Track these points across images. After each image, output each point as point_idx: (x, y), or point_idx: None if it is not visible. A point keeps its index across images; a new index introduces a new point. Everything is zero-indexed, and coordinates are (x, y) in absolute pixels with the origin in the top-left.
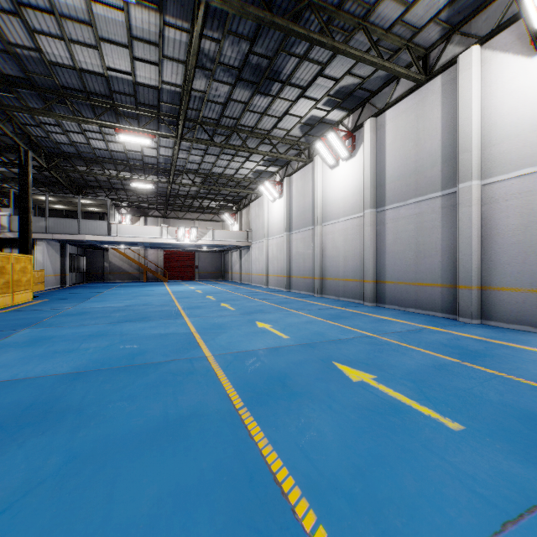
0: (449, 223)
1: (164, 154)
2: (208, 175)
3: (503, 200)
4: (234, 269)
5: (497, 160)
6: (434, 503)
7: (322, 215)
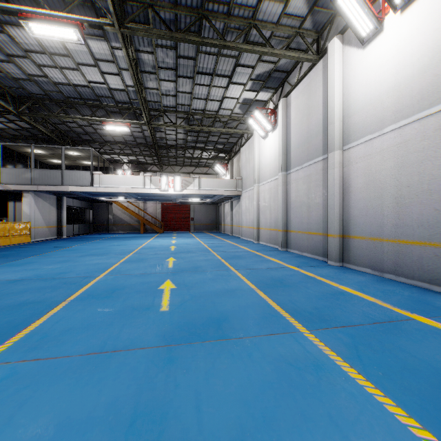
0: None
1: (132, 84)
2: (189, 114)
3: None
4: (226, 221)
5: None
6: None
7: (343, 133)
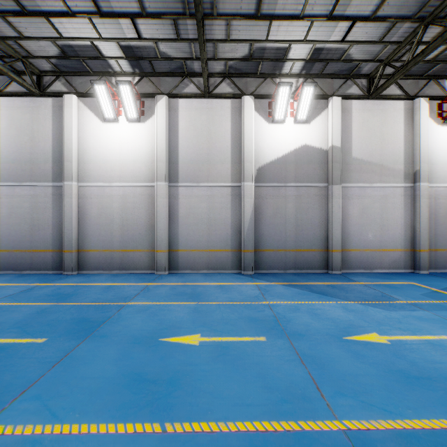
0: (58, 206)
1: None
2: None
3: (90, 198)
4: None
5: (87, 173)
6: (22, 377)
7: None
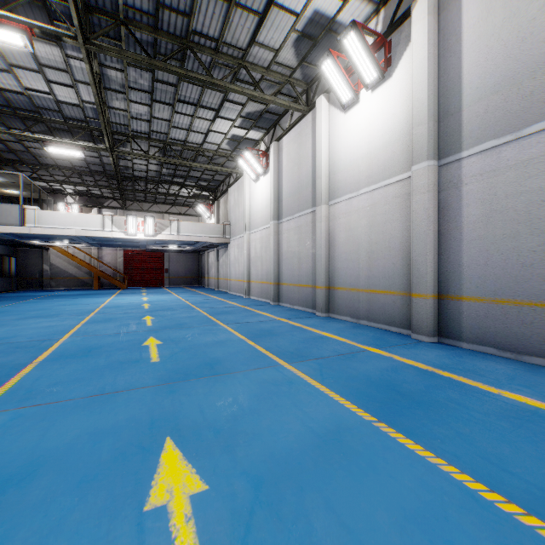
0: None
1: (90, 100)
2: (166, 143)
3: None
4: (211, 273)
5: None
6: None
7: (329, 188)
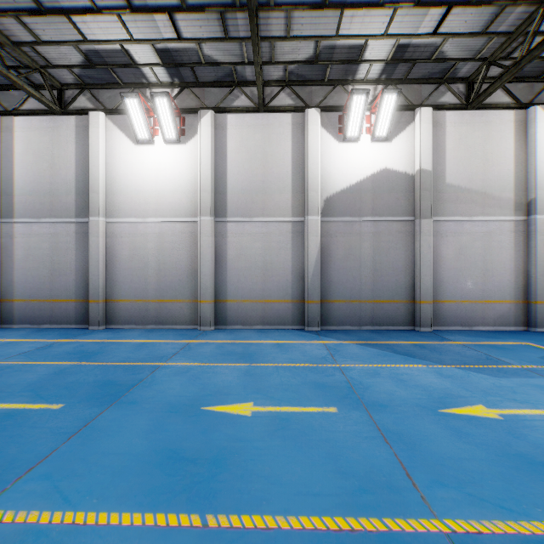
0: (82, 247)
1: None
2: None
3: (121, 237)
4: None
5: (117, 207)
6: (31, 451)
7: None
